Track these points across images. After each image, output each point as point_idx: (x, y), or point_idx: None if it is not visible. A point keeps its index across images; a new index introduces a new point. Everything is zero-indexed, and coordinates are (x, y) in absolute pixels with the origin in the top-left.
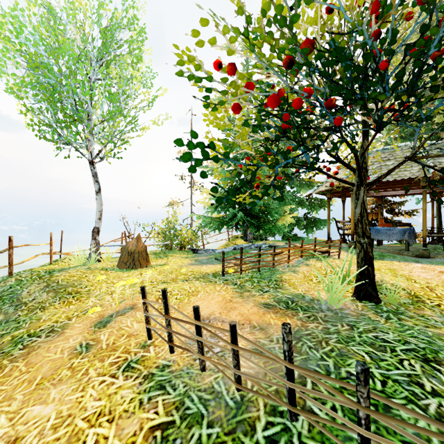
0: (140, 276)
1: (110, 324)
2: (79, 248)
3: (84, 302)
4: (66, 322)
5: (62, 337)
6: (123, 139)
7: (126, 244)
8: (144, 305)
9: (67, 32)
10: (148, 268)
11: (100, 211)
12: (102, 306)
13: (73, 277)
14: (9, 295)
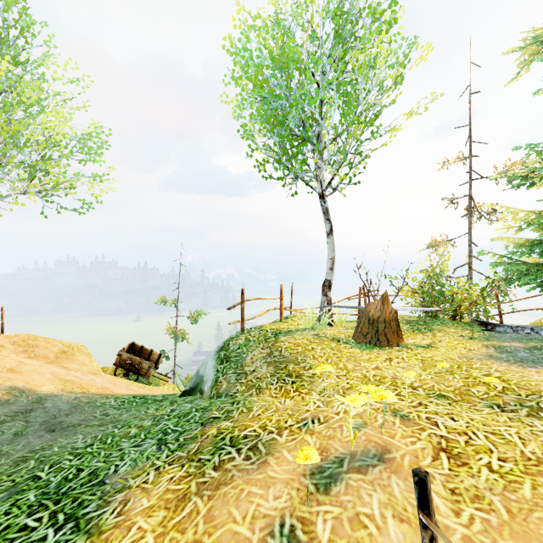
0: (388, 364)
1: (337, 488)
2: (307, 306)
3: (304, 398)
4: (275, 436)
5: (261, 474)
6: (361, 152)
7: (365, 307)
8: (425, 531)
9: (296, 43)
10: (400, 350)
11: (331, 258)
12: (326, 424)
13: (298, 346)
14: (235, 358)
